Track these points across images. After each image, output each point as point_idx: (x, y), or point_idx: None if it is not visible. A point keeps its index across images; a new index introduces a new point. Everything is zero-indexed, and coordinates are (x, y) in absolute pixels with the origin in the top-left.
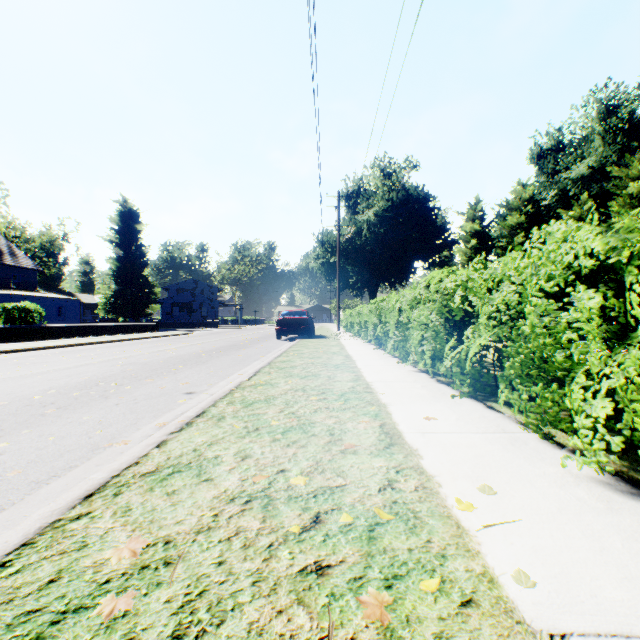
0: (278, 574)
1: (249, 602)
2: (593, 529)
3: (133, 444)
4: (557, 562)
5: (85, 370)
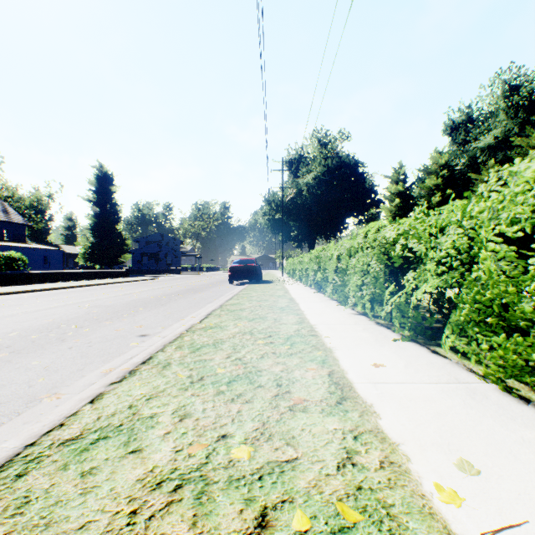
0: None
1: None
2: None
3: (72, 395)
4: None
5: (52, 312)
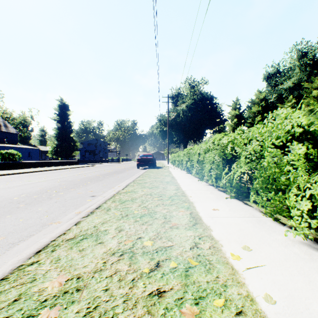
0: (137, 296)
1: (121, 313)
2: (304, 270)
3: (63, 223)
4: (286, 289)
5: (40, 184)
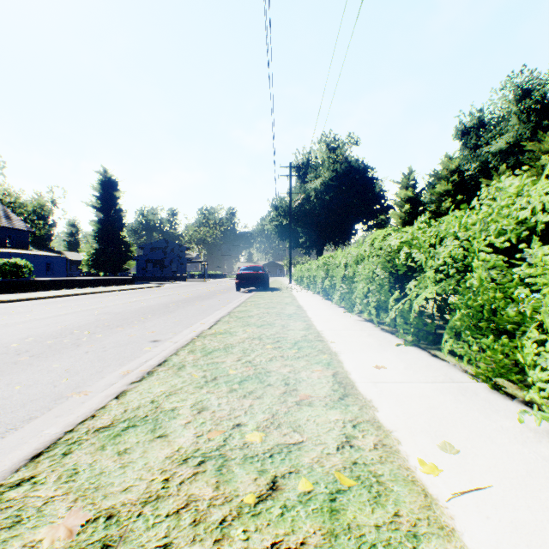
0: None
1: None
2: None
3: (95, 393)
4: (544, 544)
5: (63, 319)
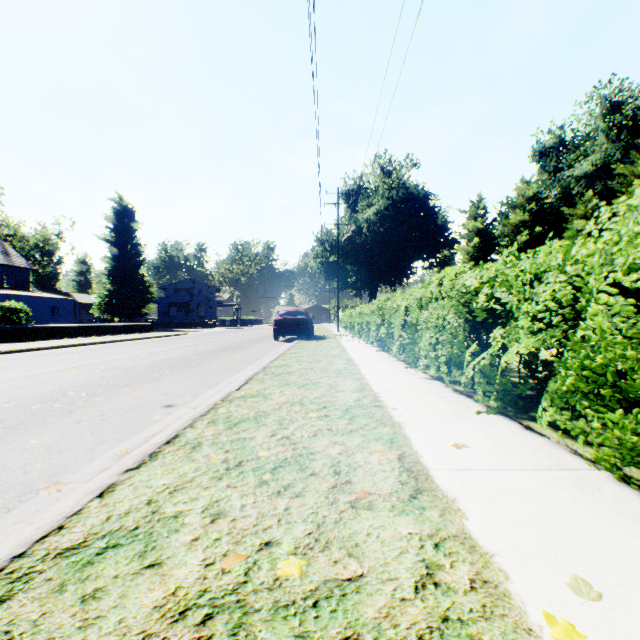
0: None
1: None
2: None
3: (77, 484)
4: None
5: (59, 376)
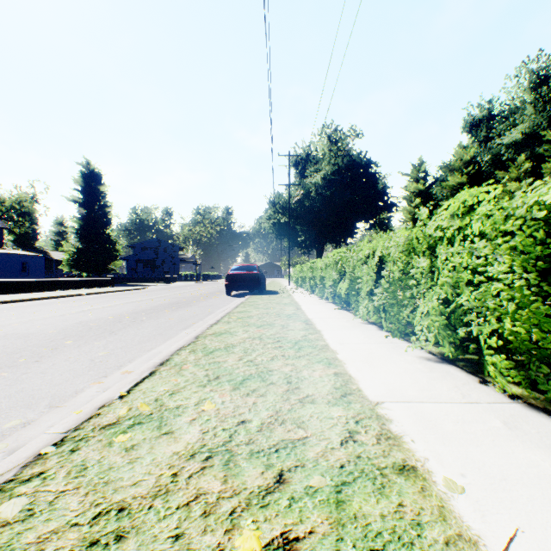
0: None
1: None
2: None
3: None
4: None
5: None
